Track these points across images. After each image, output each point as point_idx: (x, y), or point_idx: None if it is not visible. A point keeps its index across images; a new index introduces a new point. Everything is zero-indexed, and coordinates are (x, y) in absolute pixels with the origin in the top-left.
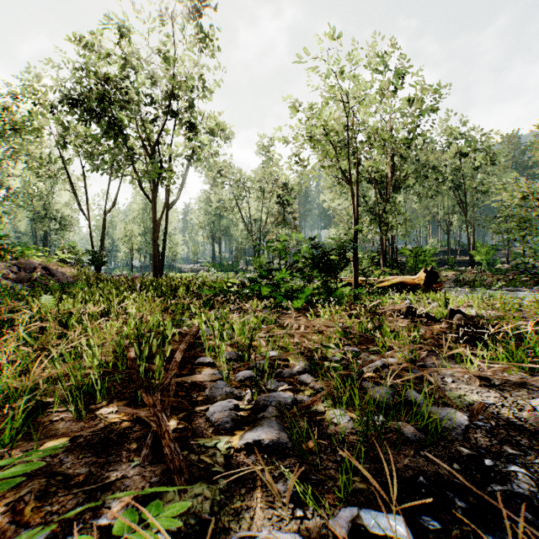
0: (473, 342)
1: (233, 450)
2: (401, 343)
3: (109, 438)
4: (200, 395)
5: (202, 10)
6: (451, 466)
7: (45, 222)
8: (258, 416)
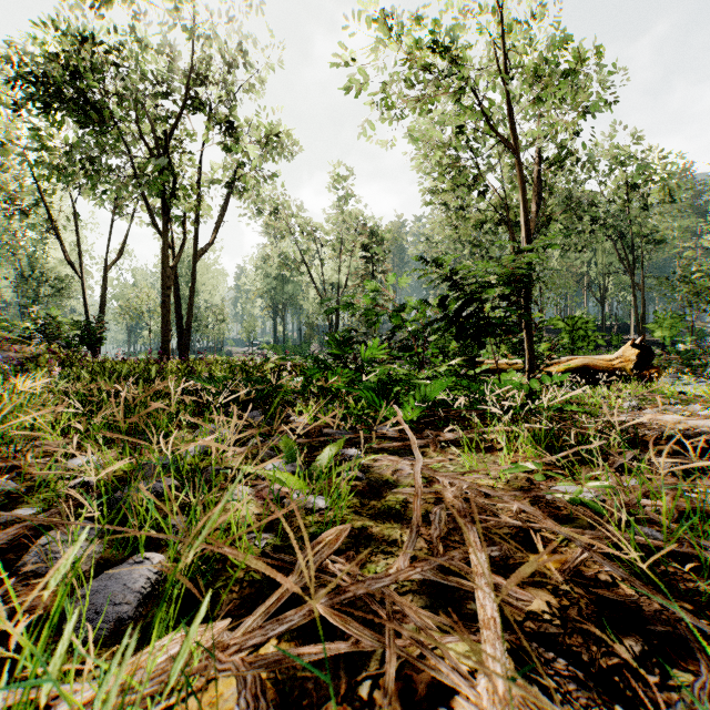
0: None
1: None
2: None
3: None
4: None
5: None
6: None
7: (30, 285)
8: None
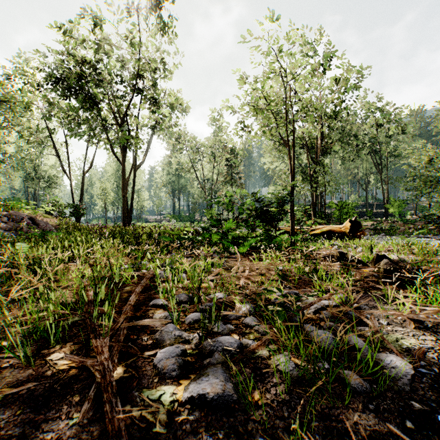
0: (399, 284)
1: (177, 403)
2: (336, 285)
3: (52, 388)
4: (151, 338)
5: (163, 3)
6: (404, 424)
7: (34, 181)
8: (205, 362)
